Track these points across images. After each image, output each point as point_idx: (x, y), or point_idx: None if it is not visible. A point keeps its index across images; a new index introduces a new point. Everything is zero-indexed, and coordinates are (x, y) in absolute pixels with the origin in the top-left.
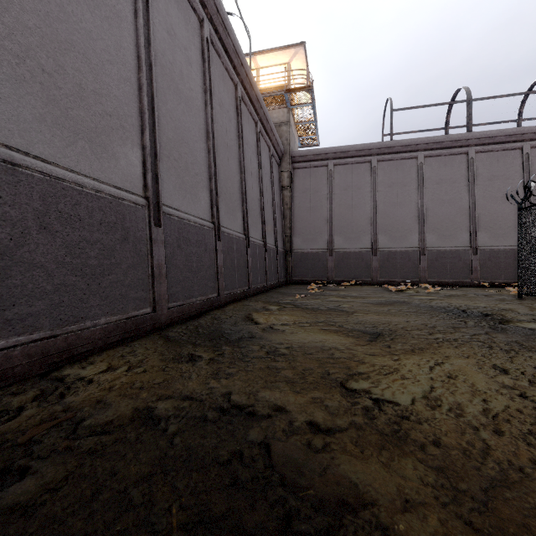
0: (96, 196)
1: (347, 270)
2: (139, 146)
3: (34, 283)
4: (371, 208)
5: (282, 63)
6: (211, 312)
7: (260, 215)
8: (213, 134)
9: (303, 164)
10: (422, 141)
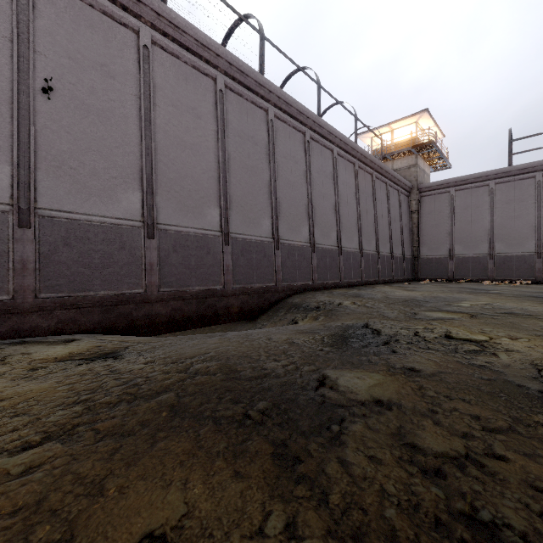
0: (328, 250)
1: (465, 271)
2: (336, 231)
3: (321, 271)
4: (488, 222)
5: (411, 123)
6: (358, 286)
7: (389, 238)
8: (359, 210)
9: (429, 193)
10: (539, 163)
